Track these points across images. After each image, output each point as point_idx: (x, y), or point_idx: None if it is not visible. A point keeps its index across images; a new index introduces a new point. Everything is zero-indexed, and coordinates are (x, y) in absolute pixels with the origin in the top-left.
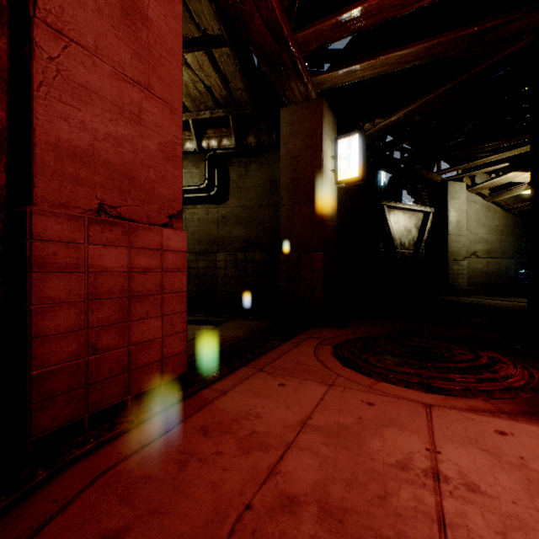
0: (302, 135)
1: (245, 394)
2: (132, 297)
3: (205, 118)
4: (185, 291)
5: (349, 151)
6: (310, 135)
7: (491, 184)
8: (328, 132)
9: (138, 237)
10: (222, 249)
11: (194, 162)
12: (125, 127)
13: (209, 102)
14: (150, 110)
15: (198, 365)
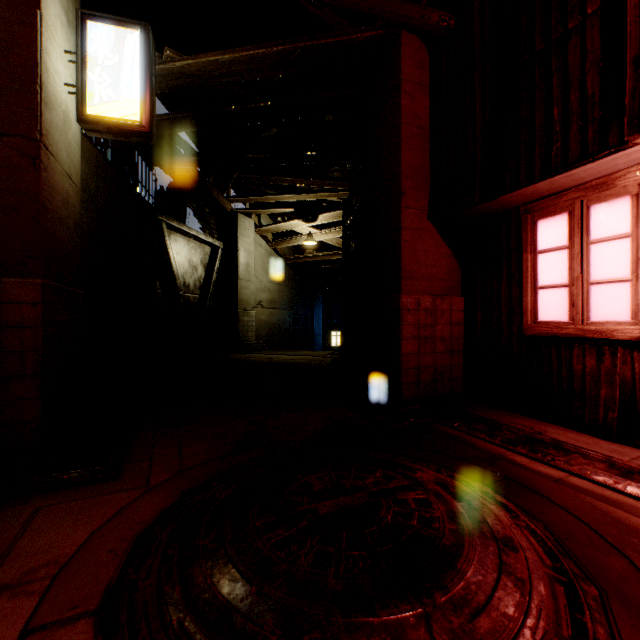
0: None
1: None
2: None
3: None
4: None
5: (120, 57)
6: None
7: (277, 229)
8: None
9: None
10: None
11: None
12: None
13: None
14: None
15: None
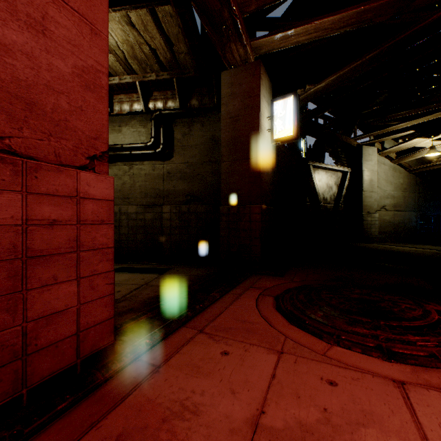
0: (241, 96)
1: (181, 370)
2: (30, 258)
3: (151, 80)
4: (111, 247)
5: (285, 111)
6: (248, 96)
7: (398, 149)
8: (264, 94)
9: (40, 180)
10: (167, 202)
11: (142, 121)
12: (18, 33)
13: (154, 65)
14: (60, 21)
15: (131, 328)
